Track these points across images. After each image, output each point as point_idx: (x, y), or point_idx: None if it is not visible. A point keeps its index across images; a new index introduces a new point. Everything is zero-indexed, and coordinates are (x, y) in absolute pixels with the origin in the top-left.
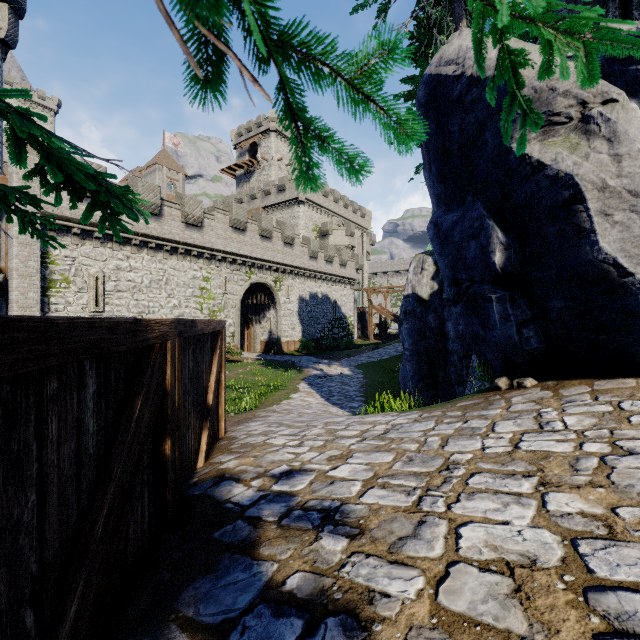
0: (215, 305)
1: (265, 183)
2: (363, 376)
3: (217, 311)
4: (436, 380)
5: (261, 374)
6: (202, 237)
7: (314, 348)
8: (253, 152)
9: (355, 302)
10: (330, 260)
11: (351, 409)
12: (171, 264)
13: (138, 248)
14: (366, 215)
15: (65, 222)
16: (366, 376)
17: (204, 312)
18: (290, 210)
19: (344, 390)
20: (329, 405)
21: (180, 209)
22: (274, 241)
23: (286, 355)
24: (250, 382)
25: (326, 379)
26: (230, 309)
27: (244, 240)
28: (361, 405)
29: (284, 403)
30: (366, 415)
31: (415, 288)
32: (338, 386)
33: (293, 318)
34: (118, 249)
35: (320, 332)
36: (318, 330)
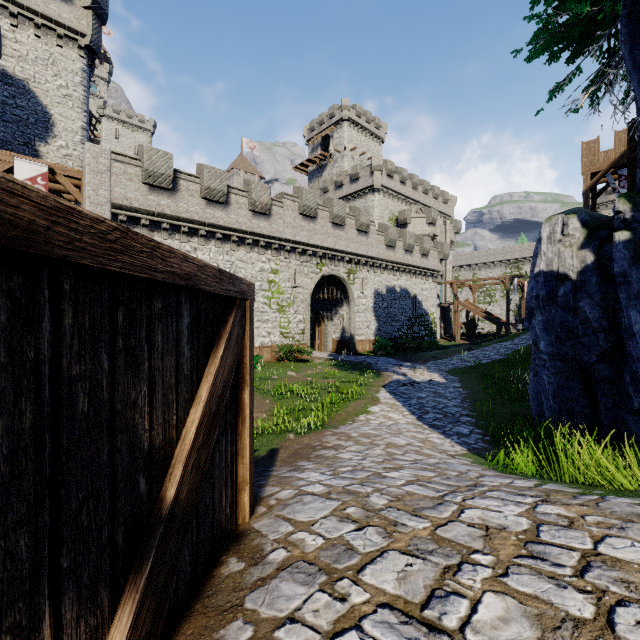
0: (284, 299)
1: (337, 174)
2: (461, 385)
3: (286, 306)
4: (598, 400)
5: (332, 377)
6: (270, 226)
7: (391, 348)
8: (325, 145)
9: (437, 298)
10: (410, 249)
11: (460, 438)
12: (238, 256)
13: (205, 239)
14: (449, 201)
15: (134, 213)
16: (465, 385)
17: (272, 307)
18: (364, 200)
19: (440, 404)
20: (425, 428)
21: (247, 196)
22: (347, 229)
23: (360, 355)
24: (319, 387)
25: (412, 387)
26: (299, 304)
27: (314, 228)
28: (473, 431)
29: (361, 420)
30: (566, 503)
31: (552, 262)
32: (430, 398)
33: (368, 314)
34: (185, 240)
35: (398, 330)
36: (396, 328)
